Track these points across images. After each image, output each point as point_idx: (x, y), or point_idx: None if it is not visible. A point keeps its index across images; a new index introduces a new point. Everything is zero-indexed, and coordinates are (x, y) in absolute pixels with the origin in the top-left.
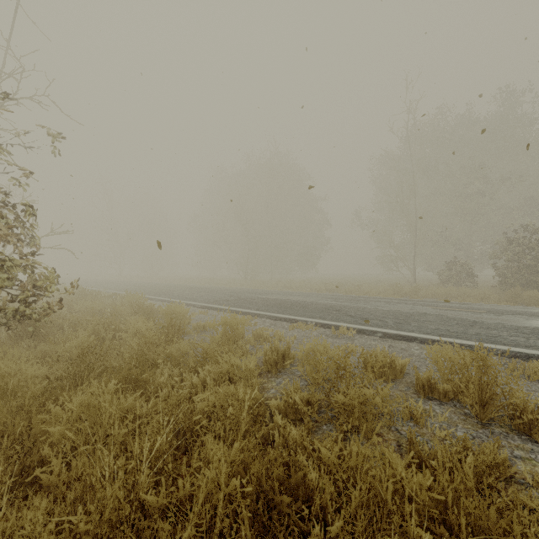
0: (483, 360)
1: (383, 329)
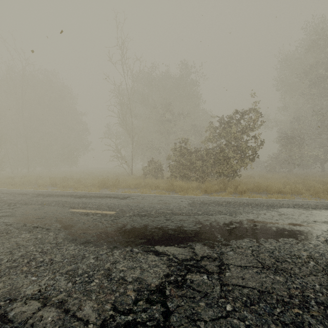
0: None
1: None
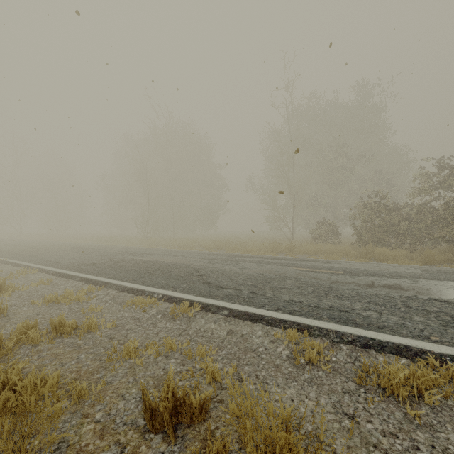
0: None
1: (231, 304)
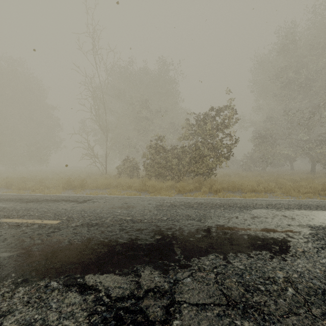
0: None
1: None
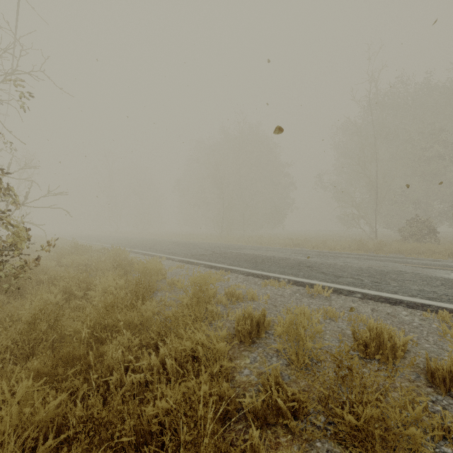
0: None
1: (361, 289)
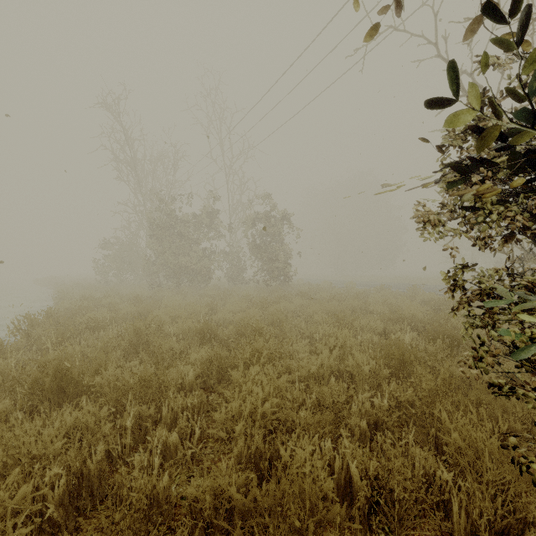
0: (415, 287)
1: None
